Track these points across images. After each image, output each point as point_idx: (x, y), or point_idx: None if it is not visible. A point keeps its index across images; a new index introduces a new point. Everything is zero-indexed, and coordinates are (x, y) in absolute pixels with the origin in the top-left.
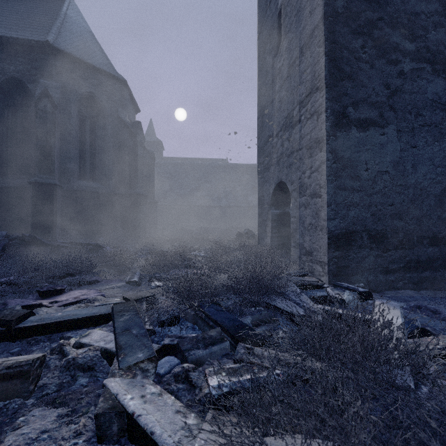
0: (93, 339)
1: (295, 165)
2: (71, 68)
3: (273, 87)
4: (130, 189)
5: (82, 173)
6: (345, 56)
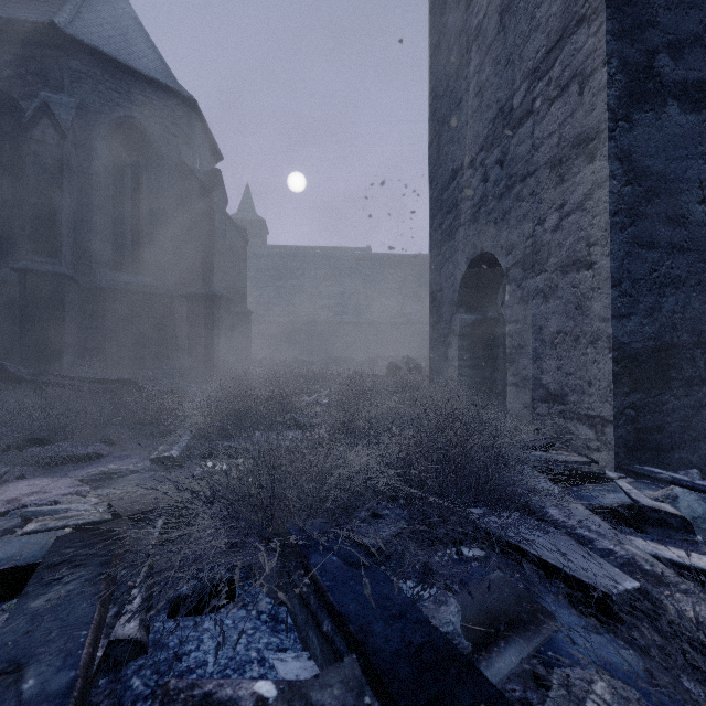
0: None
1: (516, 211)
2: (97, 74)
3: (463, 70)
4: (202, 288)
5: (118, 259)
6: None
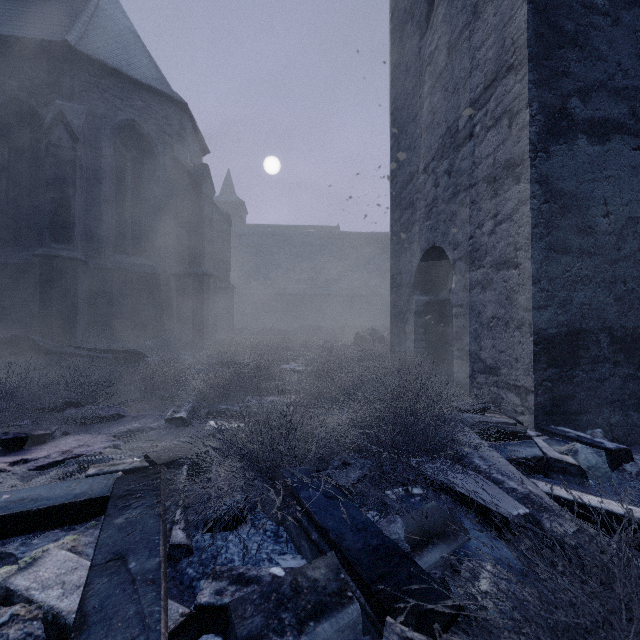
0: (40, 577)
1: (461, 215)
2: (103, 83)
3: (418, 90)
4: (192, 268)
5: (120, 243)
6: (565, 2)
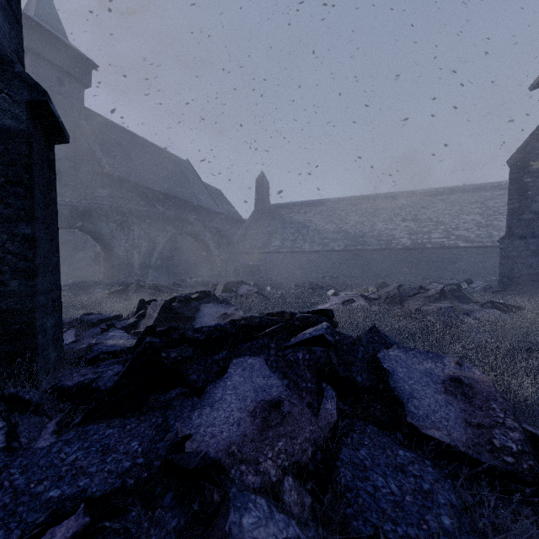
0: None
1: None
2: None
3: None
4: None
5: None
6: None
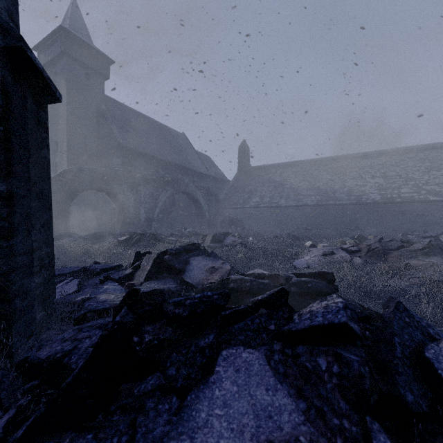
0: None
1: None
2: None
3: None
4: None
5: None
6: None
